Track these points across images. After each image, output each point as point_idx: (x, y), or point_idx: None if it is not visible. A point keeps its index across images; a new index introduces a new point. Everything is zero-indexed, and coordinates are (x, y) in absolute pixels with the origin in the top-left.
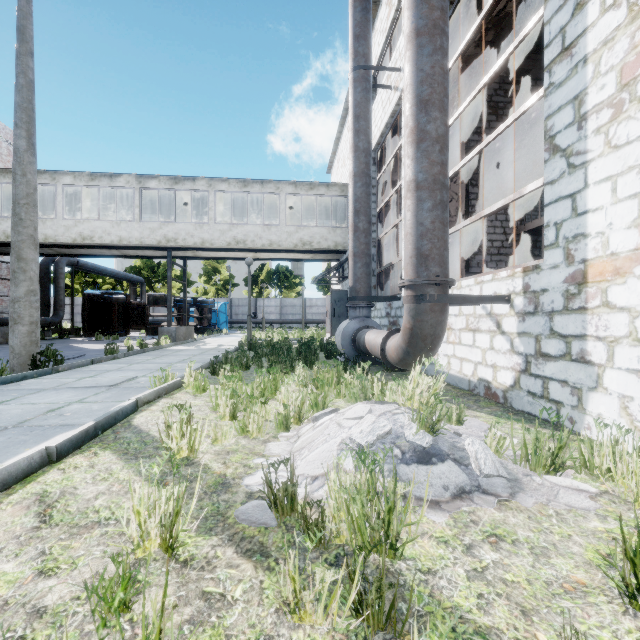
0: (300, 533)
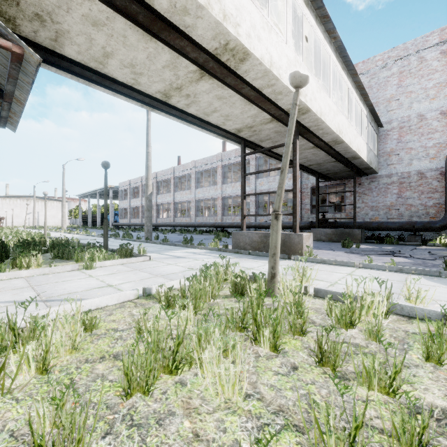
0: None
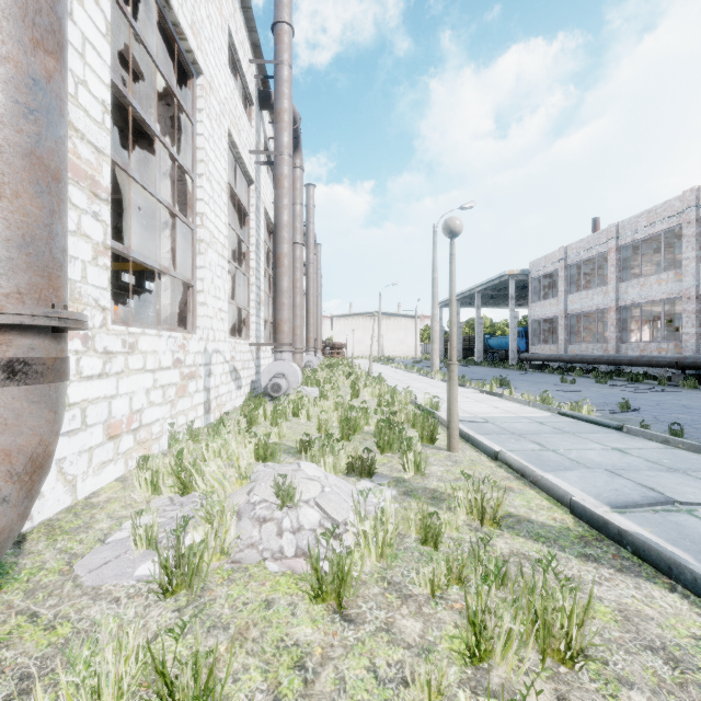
0: (357, 477)
